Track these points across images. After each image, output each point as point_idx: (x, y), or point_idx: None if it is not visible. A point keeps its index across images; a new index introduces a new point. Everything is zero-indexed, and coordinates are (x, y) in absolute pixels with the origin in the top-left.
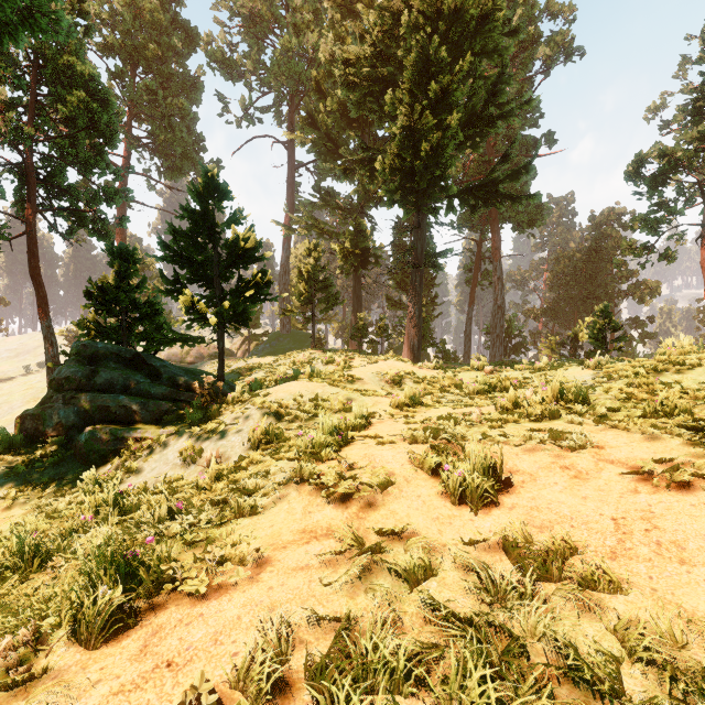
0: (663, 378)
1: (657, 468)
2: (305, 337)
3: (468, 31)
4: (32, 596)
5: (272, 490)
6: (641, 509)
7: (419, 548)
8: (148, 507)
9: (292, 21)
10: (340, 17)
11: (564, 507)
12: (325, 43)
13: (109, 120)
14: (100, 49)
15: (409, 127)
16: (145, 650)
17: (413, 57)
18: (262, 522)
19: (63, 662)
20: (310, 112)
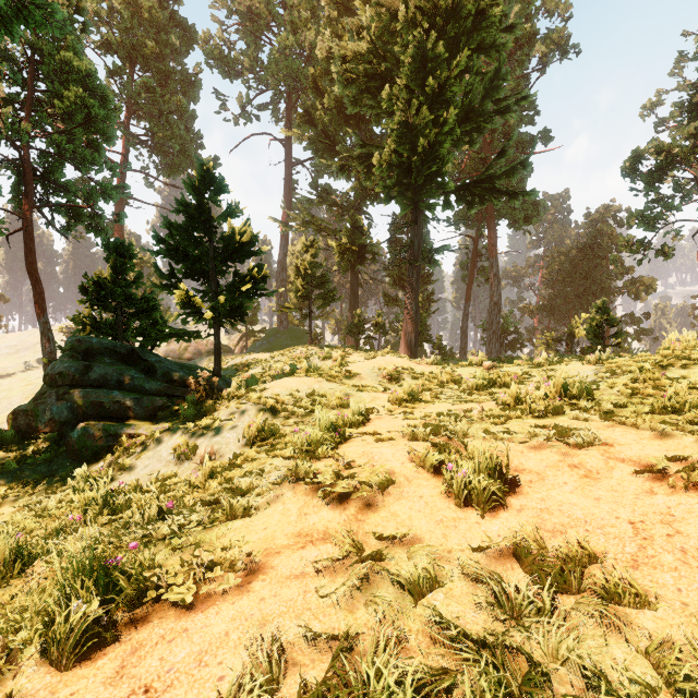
0: (669, 373)
1: (671, 467)
2: (302, 333)
3: (465, 27)
4: (9, 604)
5: (266, 490)
6: (660, 512)
7: (422, 554)
8: (137, 506)
9: (289, 19)
10: (337, 14)
11: (576, 509)
12: (322, 41)
13: (106, 116)
14: (98, 46)
15: (406, 122)
16: (122, 672)
17: (410, 53)
18: (255, 524)
19: (31, 685)
20: (307, 110)
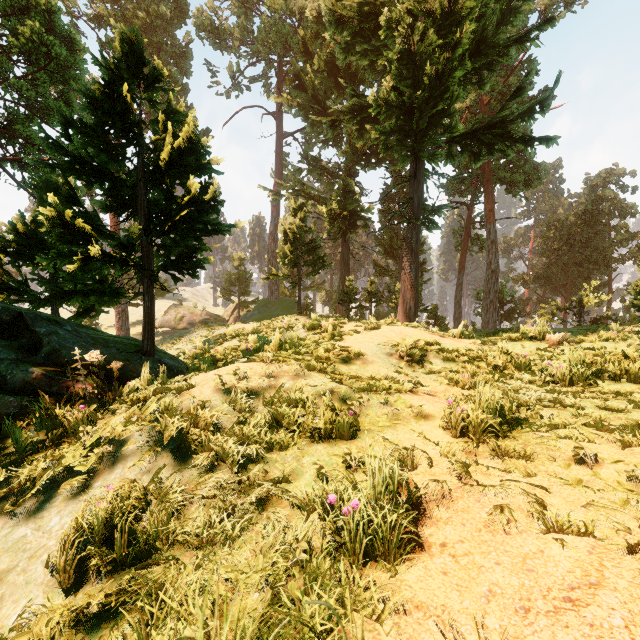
0: None
1: None
2: (293, 304)
3: None
4: None
5: None
6: None
7: None
8: None
9: None
10: None
11: None
12: (312, 2)
13: (73, 61)
14: (91, 18)
15: (408, 51)
16: None
17: None
18: None
19: None
20: (296, 74)
